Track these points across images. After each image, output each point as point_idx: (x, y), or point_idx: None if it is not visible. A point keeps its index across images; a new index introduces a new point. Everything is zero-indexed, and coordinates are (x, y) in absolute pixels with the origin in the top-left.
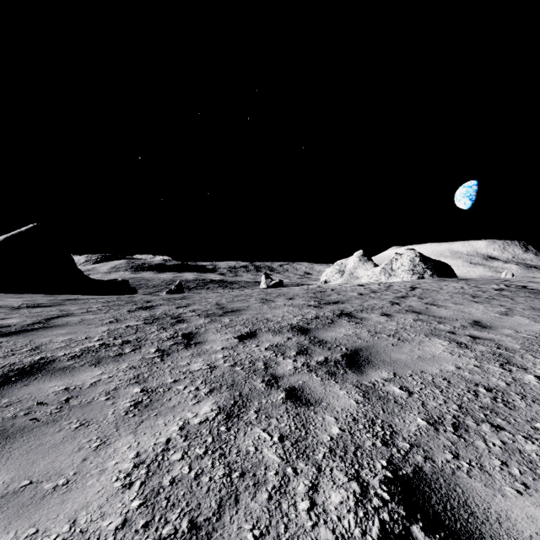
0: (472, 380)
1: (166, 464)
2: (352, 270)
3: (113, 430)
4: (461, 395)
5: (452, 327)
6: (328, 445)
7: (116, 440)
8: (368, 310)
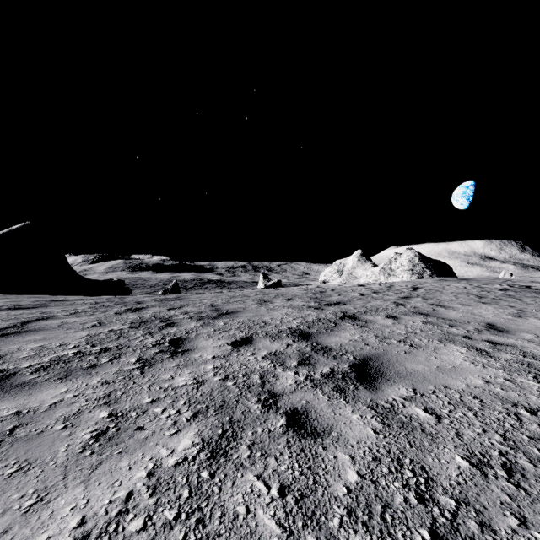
0: (507, 398)
1: (119, 539)
2: (351, 270)
3: (59, 478)
4: (500, 420)
5: (466, 331)
6: (345, 503)
7: (59, 494)
8: (372, 312)
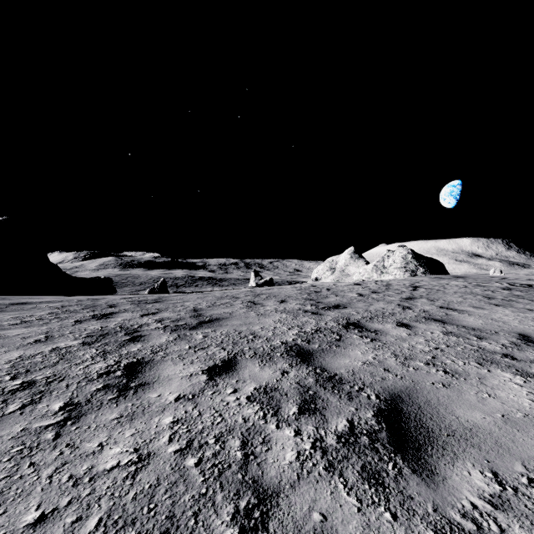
0: None
1: None
2: (343, 267)
3: None
4: None
5: (502, 346)
6: None
7: None
8: (379, 318)
